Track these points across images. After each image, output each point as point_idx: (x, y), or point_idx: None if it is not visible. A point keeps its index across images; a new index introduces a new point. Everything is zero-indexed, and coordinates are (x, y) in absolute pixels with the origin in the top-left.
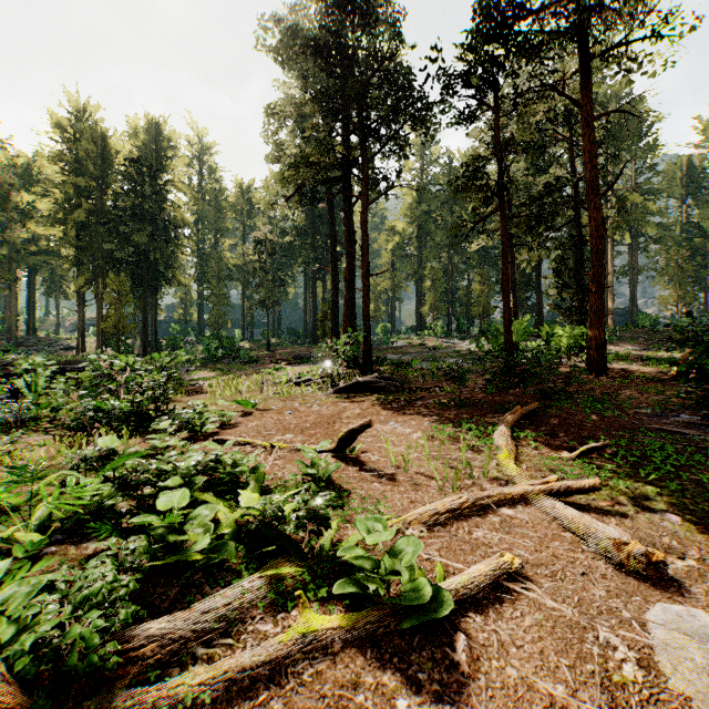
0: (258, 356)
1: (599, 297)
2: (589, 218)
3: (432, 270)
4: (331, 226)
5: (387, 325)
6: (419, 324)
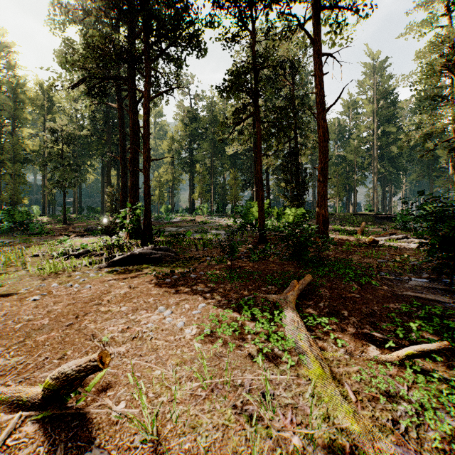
0: (52, 228)
1: (325, 185)
2: (318, 126)
3: (200, 169)
4: (120, 123)
5: (168, 206)
6: (191, 206)
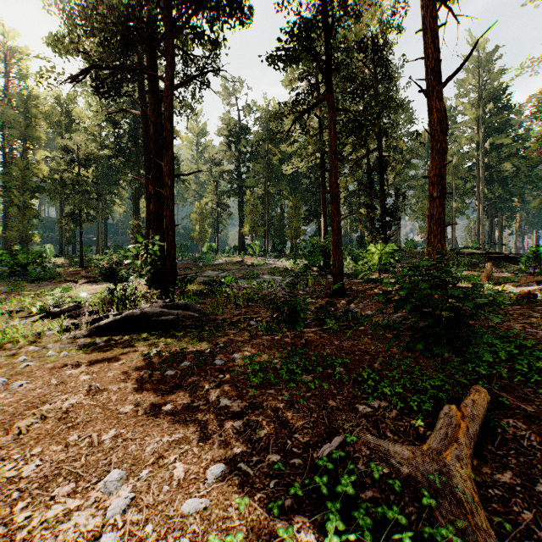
0: (62, 272)
1: (441, 203)
2: (430, 110)
3: (251, 196)
4: (145, 134)
5: (212, 244)
6: (240, 244)
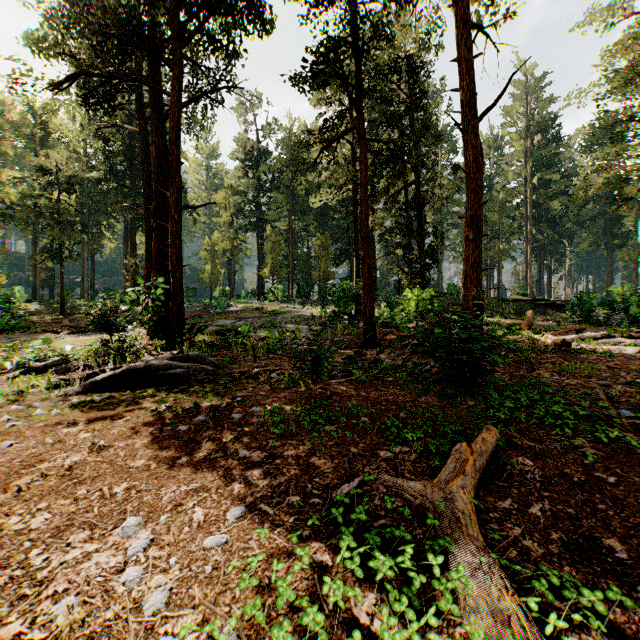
0: (39, 321)
1: (477, 246)
2: (466, 145)
3: (273, 232)
4: (145, 156)
5: (225, 288)
6: (260, 288)
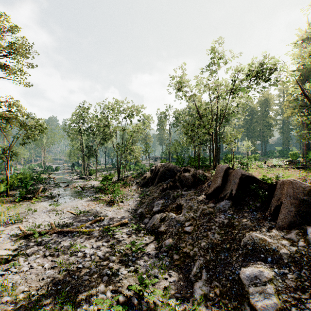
0: None
1: None
2: None
3: None
4: None
5: None
6: None
